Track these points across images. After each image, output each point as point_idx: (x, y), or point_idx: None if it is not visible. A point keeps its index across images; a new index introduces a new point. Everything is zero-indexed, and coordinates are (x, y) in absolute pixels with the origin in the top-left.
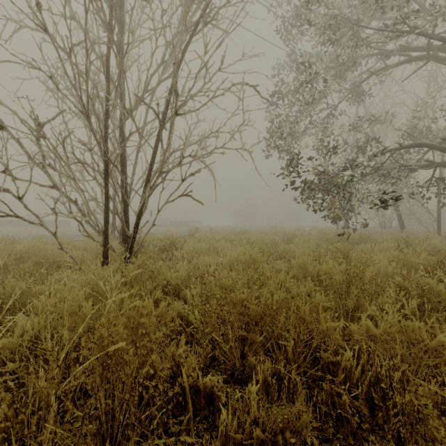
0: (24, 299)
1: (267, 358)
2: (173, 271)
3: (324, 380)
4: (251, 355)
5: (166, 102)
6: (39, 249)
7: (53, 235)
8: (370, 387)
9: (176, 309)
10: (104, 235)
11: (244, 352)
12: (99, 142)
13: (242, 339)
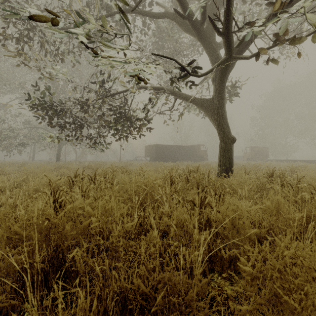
0: None
1: None
2: None
3: None
4: None
5: None
6: None
7: None
8: None
9: None
10: None
11: None
12: None
13: None
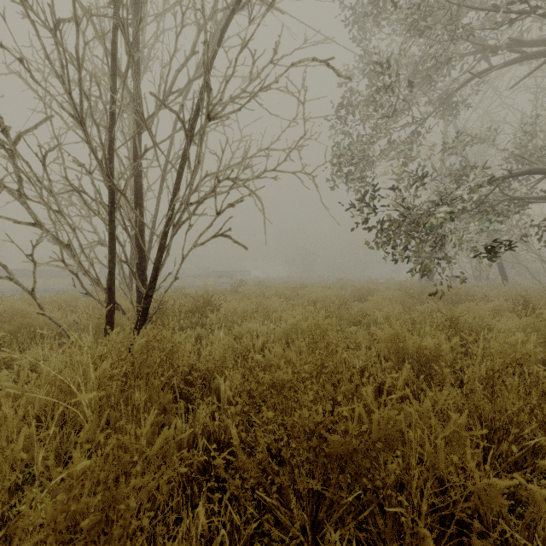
0: None
1: None
2: (205, 343)
3: None
4: (332, 529)
5: (196, 106)
6: (20, 311)
7: (29, 293)
8: None
9: (200, 422)
10: (109, 292)
11: (317, 520)
12: (100, 161)
13: (314, 496)
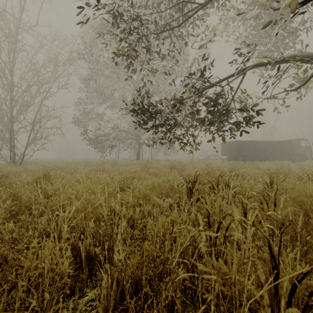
0: None
1: None
2: None
3: None
4: None
5: (34, 120)
6: None
7: None
8: None
9: None
10: (10, 159)
11: None
12: (9, 131)
13: None
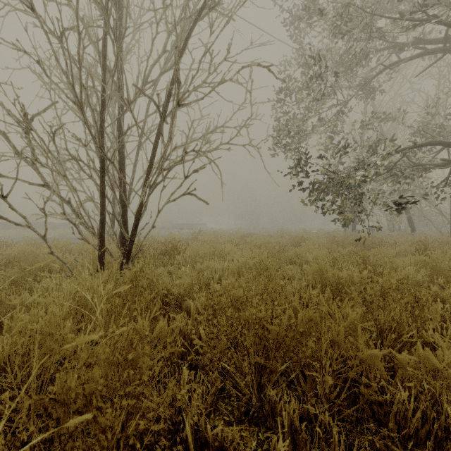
0: (3, 312)
1: (293, 396)
2: (174, 277)
3: (361, 420)
4: (271, 388)
5: (168, 94)
6: (30, 253)
7: (42, 238)
8: (436, 443)
9: (178, 326)
10: (100, 238)
11: (261, 384)
12: (94, 136)
13: (259, 367)
